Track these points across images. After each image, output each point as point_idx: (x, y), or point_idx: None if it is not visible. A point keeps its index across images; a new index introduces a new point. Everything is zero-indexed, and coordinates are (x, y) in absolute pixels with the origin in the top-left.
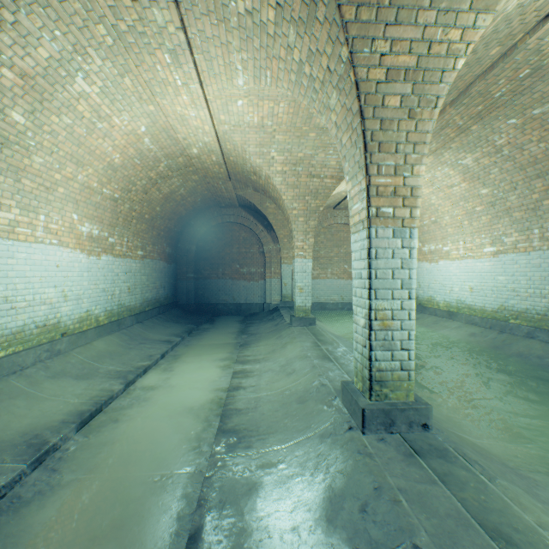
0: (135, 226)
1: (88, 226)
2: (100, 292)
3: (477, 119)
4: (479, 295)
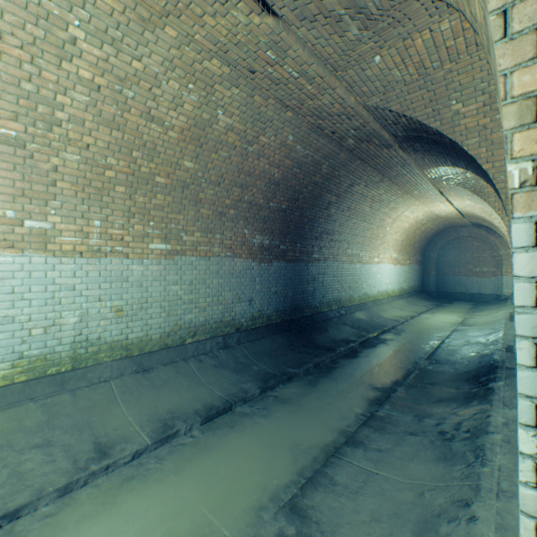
0: (406, 249)
1: (394, 254)
2: (396, 281)
3: None
4: None
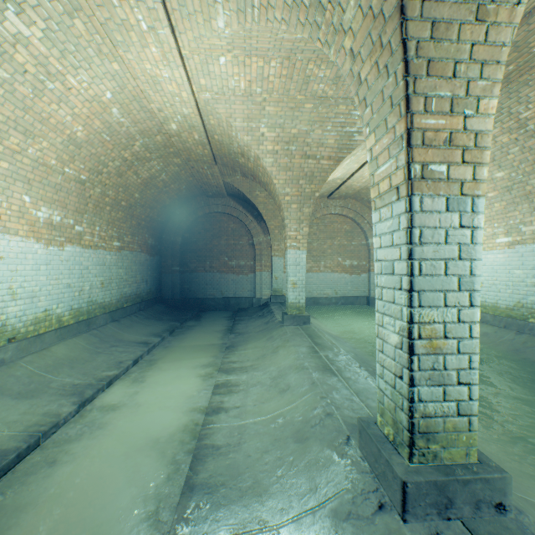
0: (110, 213)
1: (46, 211)
2: (64, 287)
3: (503, 84)
4: (490, 290)
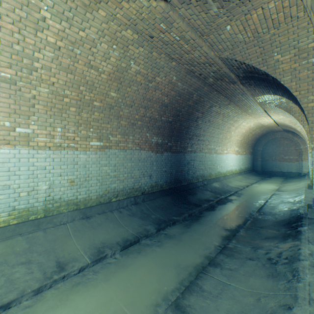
0: (243, 145)
1: (236, 148)
2: (237, 164)
3: None
4: None
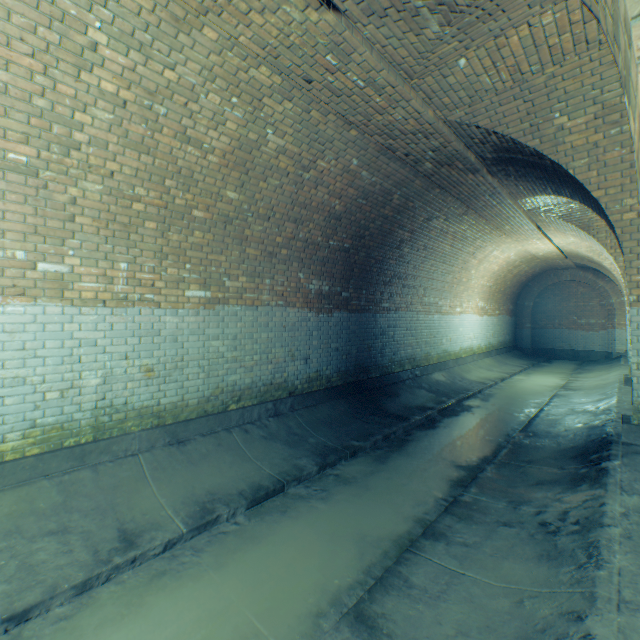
0: (495, 296)
1: (480, 303)
2: (482, 335)
3: None
4: None
